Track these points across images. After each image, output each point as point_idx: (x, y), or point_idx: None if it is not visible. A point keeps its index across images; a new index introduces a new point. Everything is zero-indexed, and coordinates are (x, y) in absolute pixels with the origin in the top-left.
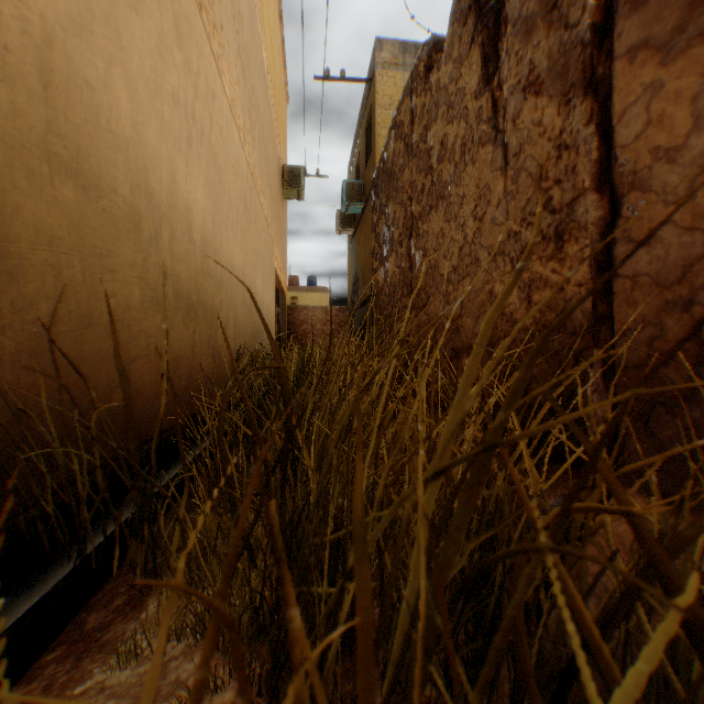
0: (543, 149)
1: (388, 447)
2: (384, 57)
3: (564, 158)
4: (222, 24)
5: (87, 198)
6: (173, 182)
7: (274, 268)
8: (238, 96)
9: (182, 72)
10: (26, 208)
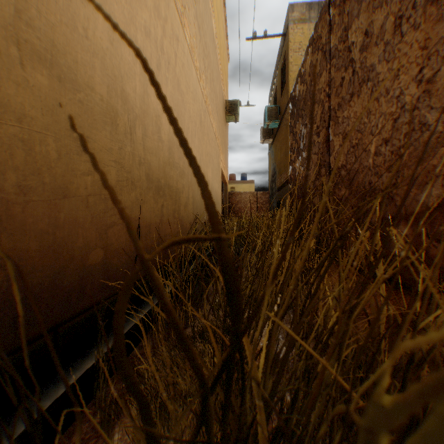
0: None
1: (326, 311)
2: (295, 16)
3: None
4: None
5: (62, 88)
6: (145, 93)
7: (220, 167)
8: (195, 46)
9: (152, 13)
10: None
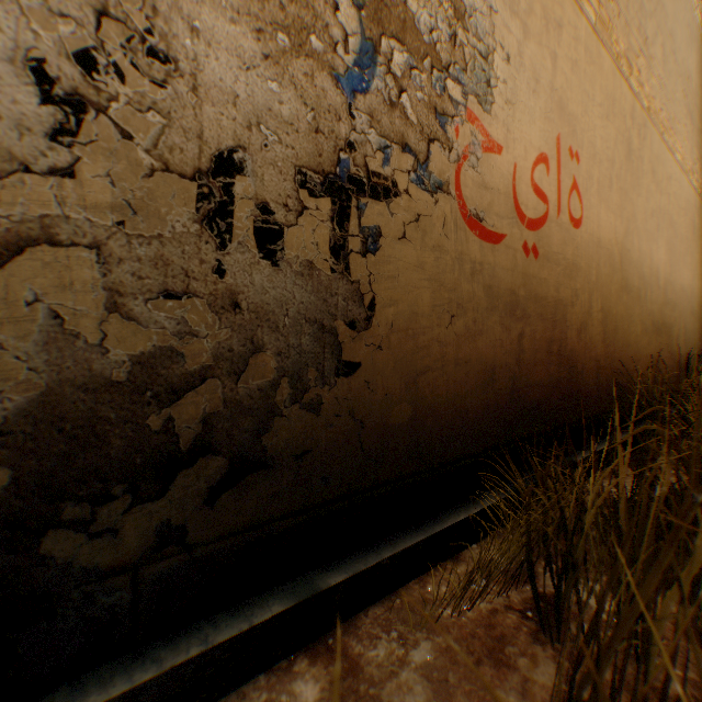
0: None
1: None
2: None
3: None
4: (673, 115)
5: (626, 296)
6: (649, 261)
7: None
8: (684, 147)
9: (652, 192)
10: (617, 310)
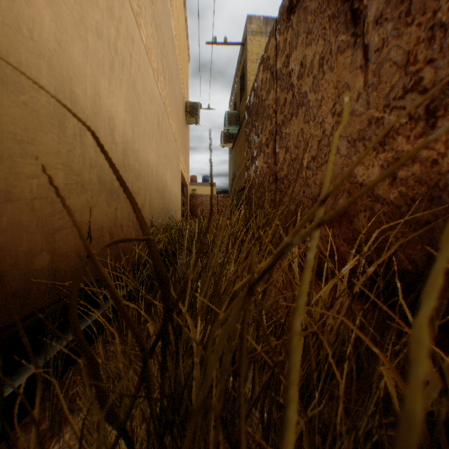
0: (411, 35)
1: None
2: (253, 28)
3: (438, 37)
4: None
5: (5, 90)
6: (97, 94)
7: (180, 169)
8: (152, 46)
9: (105, 14)
10: None
